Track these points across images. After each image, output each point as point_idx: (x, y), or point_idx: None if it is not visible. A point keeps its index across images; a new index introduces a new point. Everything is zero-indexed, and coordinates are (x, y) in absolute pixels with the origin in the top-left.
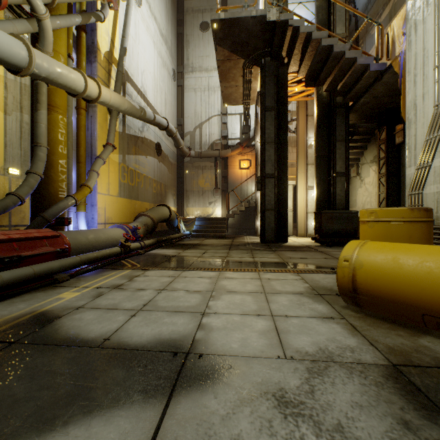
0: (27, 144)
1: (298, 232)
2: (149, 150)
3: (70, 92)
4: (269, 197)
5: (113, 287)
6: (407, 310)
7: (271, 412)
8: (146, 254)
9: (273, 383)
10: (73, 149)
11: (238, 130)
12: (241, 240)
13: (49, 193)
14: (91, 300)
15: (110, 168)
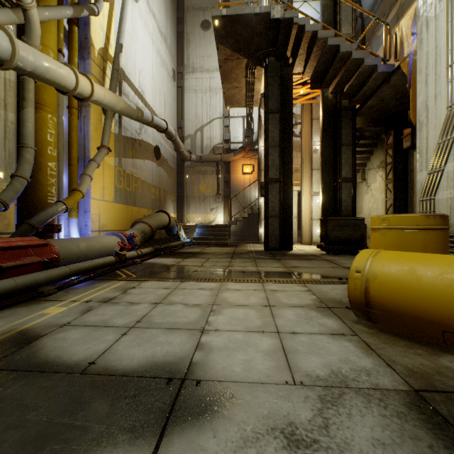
0: (12, 144)
1: (303, 240)
2: (147, 153)
3: (59, 89)
4: (273, 203)
5: (104, 300)
6: (425, 326)
7: None
8: (143, 264)
9: (281, 417)
10: (64, 151)
11: (241, 133)
12: (244, 249)
13: (36, 198)
14: (78, 315)
15: (105, 171)
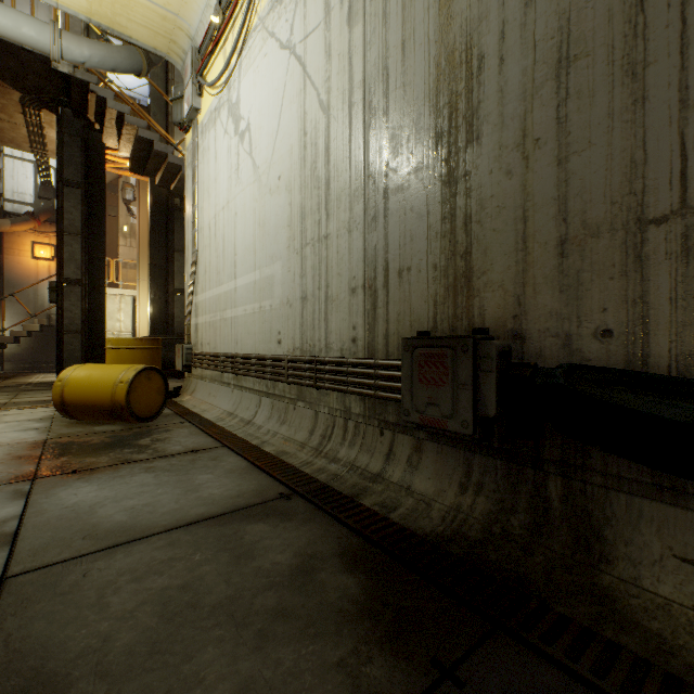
0: None
1: None
2: None
3: None
4: (72, 314)
5: None
6: (94, 410)
7: None
8: None
9: None
10: None
11: (31, 189)
12: (21, 381)
13: None
14: None
15: None
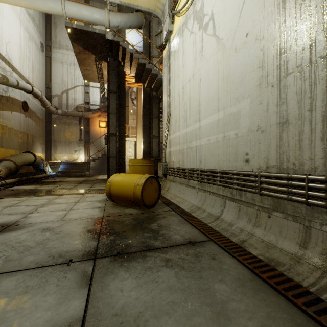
0: None
1: None
2: (15, 107)
3: None
4: (112, 149)
5: None
6: (124, 199)
7: (38, 232)
8: (6, 190)
9: (46, 227)
10: None
11: (98, 99)
12: (95, 178)
13: None
14: None
15: None
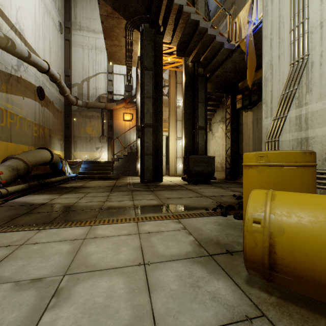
0: None
1: (170, 173)
2: (28, 91)
3: None
4: (148, 144)
5: None
6: None
7: None
8: (5, 204)
9: None
10: None
11: (123, 88)
12: (124, 181)
13: None
14: None
15: None
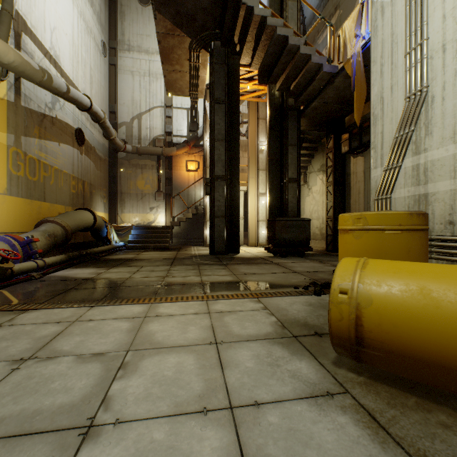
0: None
1: (249, 241)
2: (64, 135)
3: None
4: (219, 202)
5: None
6: (449, 377)
7: None
8: (44, 279)
9: None
10: None
11: (185, 126)
12: (187, 252)
13: None
14: None
15: None
